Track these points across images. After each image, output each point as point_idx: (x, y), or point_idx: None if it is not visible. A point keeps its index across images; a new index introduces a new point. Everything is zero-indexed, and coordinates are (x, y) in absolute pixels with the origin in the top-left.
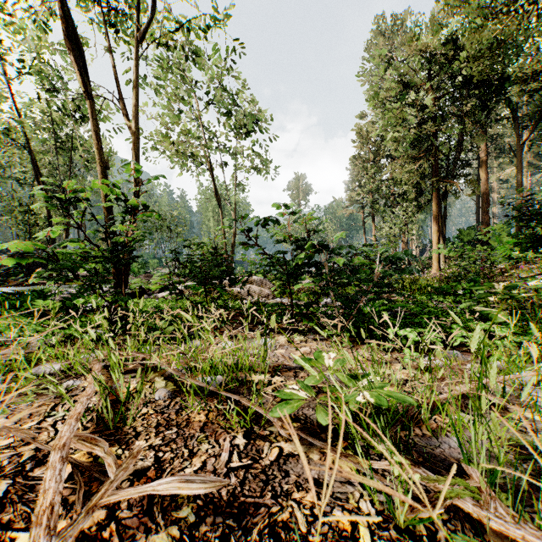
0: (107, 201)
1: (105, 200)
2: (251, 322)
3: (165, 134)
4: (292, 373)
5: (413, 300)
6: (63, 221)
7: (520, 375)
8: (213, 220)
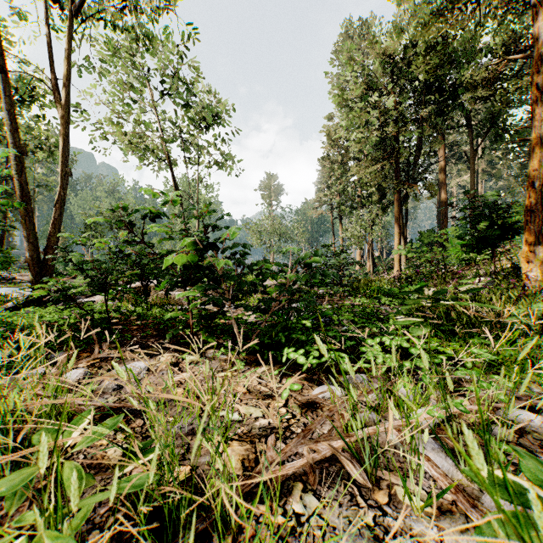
0: (22, 192)
1: (19, 190)
2: (158, 335)
3: (118, 124)
4: (123, 421)
5: (360, 303)
6: (2, 216)
7: (413, 419)
8: (181, 219)
